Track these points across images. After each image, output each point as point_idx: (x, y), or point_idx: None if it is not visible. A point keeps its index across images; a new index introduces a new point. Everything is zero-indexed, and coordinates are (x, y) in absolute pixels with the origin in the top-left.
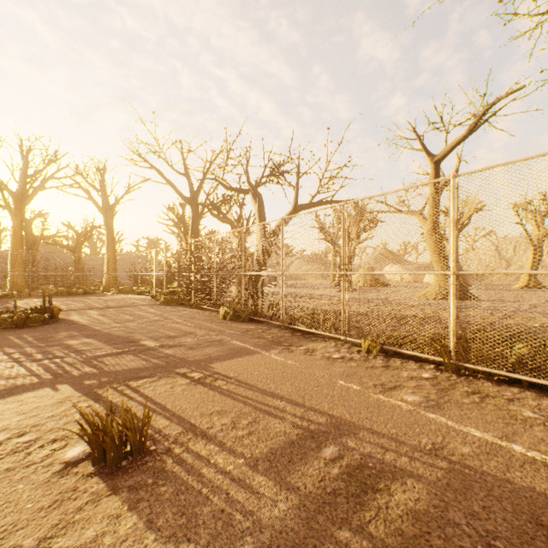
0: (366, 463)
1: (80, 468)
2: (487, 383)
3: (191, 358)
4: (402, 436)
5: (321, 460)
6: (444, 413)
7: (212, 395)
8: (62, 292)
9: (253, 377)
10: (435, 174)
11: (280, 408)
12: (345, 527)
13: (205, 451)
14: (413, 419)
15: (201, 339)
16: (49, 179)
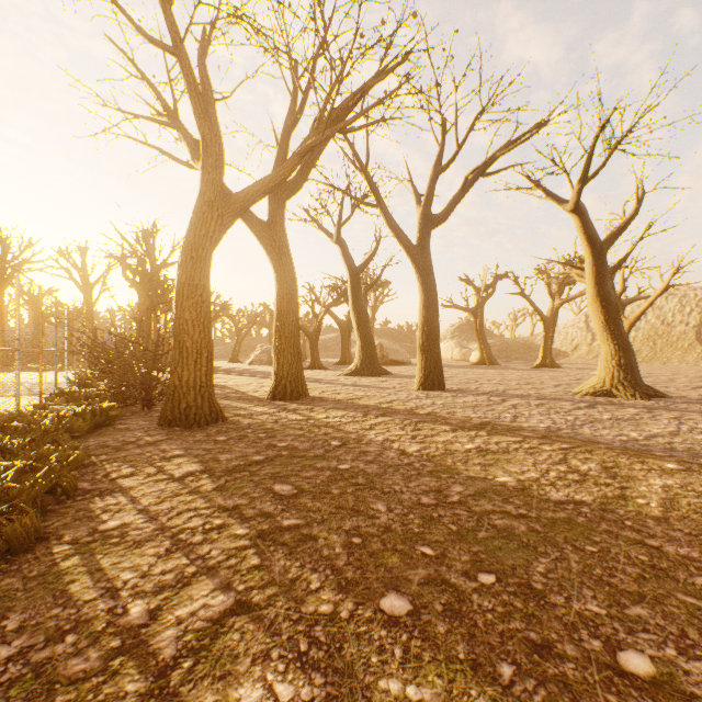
0: None
1: None
2: None
3: None
4: None
5: None
6: None
7: None
8: (34, 367)
9: None
10: (342, 253)
11: None
12: None
13: None
14: None
15: None
16: (25, 264)
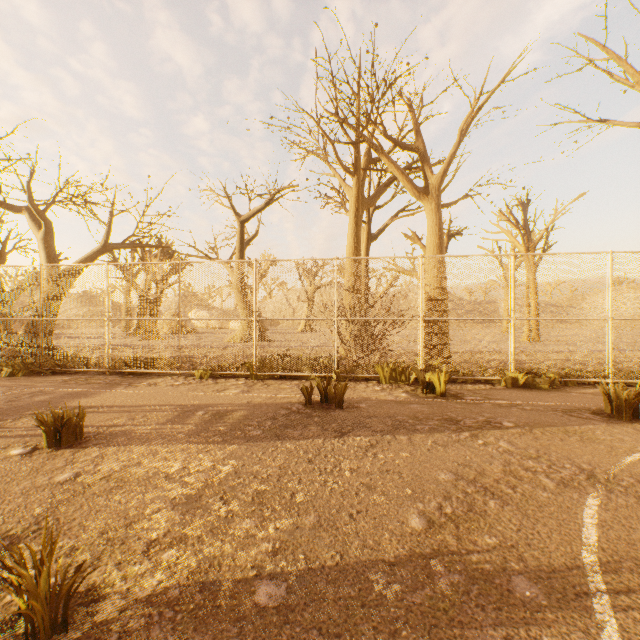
0: (220, 411)
1: (39, 452)
2: (272, 380)
3: (28, 405)
4: (234, 402)
5: (198, 415)
6: (252, 393)
7: (95, 414)
8: None
9: (119, 402)
10: (241, 231)
11: (158, 409)
12: (219, 423)
13: (126, 428)
14: (238, 397)
15: (12, 394)
16: None
